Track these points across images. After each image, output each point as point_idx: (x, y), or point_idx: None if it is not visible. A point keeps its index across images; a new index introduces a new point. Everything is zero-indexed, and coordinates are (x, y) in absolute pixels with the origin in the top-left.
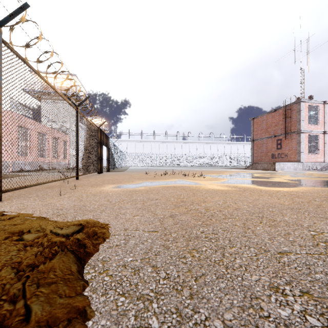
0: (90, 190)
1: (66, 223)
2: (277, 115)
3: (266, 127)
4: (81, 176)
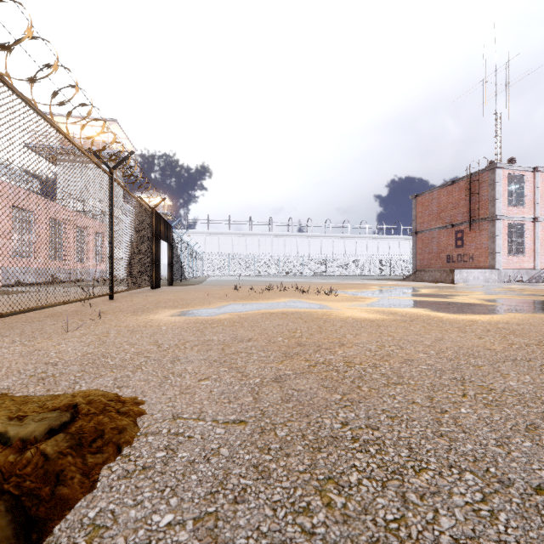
0: (128, 321)
1: (44, 402)
2: (455, 190)
3: (438, 211)
4: (121, 294)
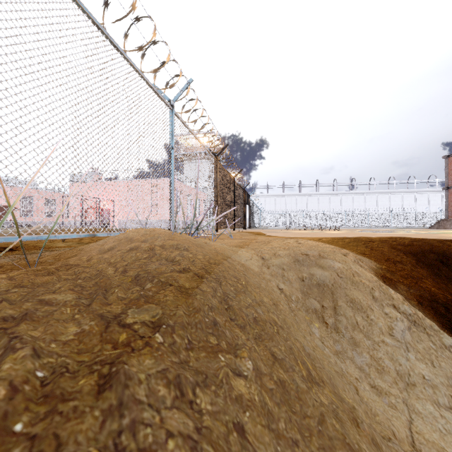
0: None
1: None
2: None
3: None
4: None
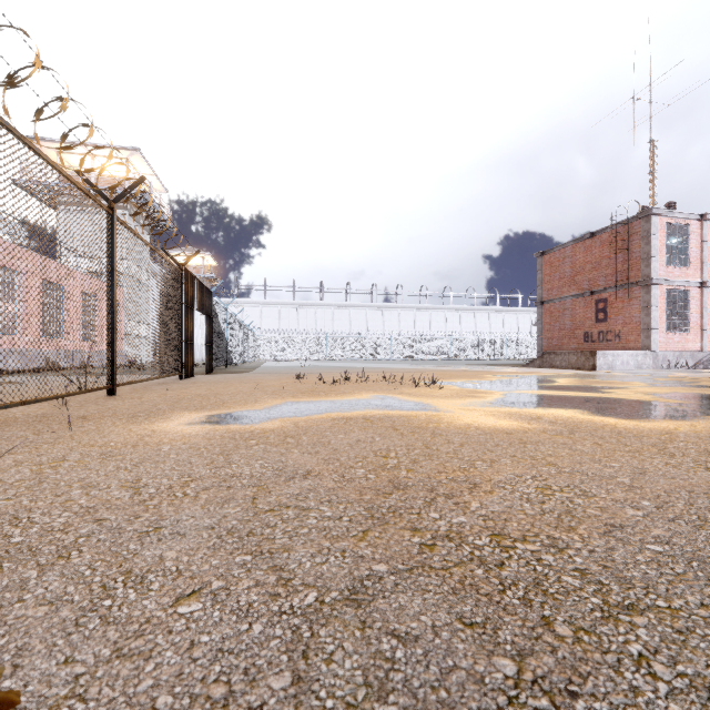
0: (113, 435)
1: None
2: (596, 245)
3: (572, 273)
4: (132, 386)
